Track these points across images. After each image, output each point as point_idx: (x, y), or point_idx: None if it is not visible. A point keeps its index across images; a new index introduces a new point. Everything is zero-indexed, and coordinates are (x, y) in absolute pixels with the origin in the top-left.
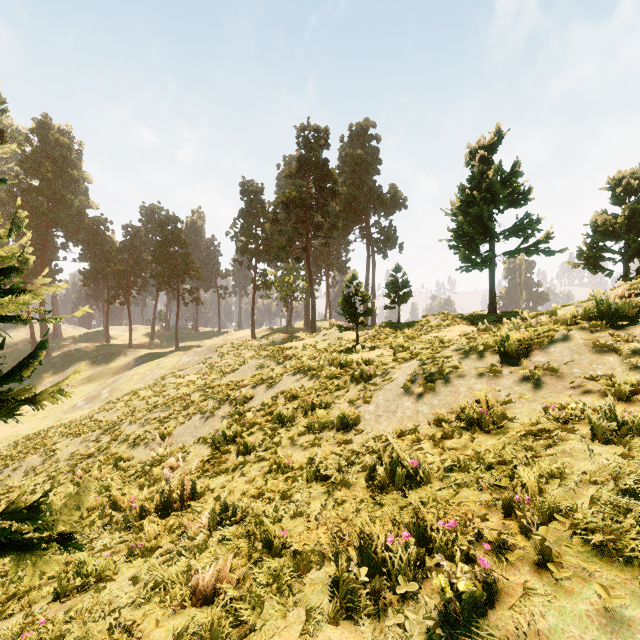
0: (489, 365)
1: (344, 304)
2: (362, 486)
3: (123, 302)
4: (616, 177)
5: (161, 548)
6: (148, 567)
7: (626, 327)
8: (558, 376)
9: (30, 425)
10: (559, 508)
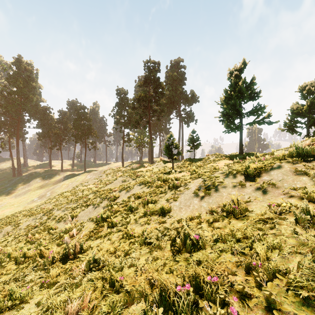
0: (239, 181)
1: (166, 149)
2: (168, 249)
3: (58, 148)
4: (303, 85)
5: (59, 282)
6: (47, 296)
7: (312, 161)
8: (276, 187)
9: (10, 210)
10: (279, 270)
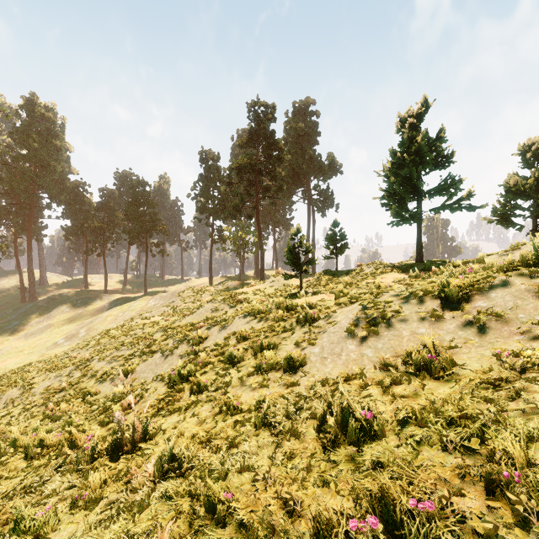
0: (430, 310)
1: (289, 254)
2: (312, 436)
3: (99, 254)
4: (526, 144)
5: (106, 498)
6: (85, 527)
7: None
8: (503, 321)
9: (17, 360)
10: None
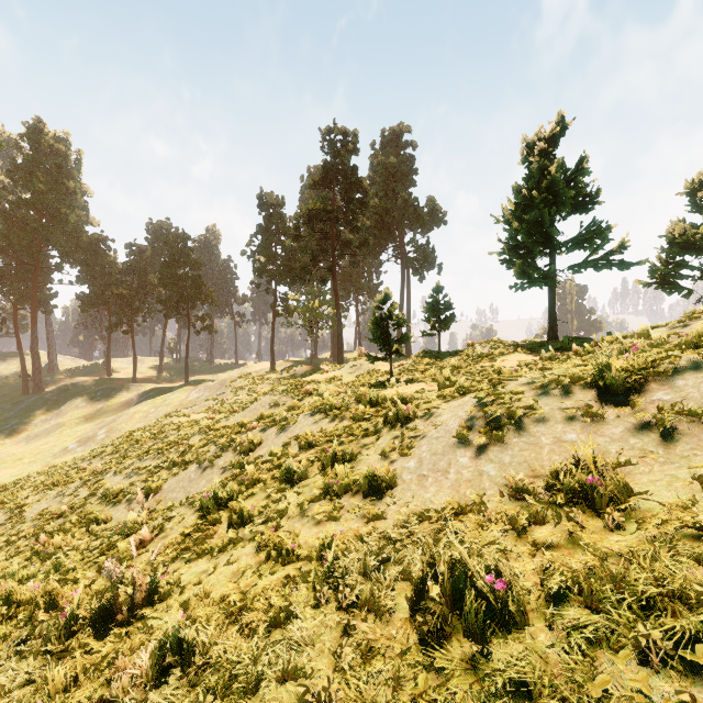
0: (581, 405)
1: (375, 328)
2: (403, 614)
3: (126, 330)
4: (696, 180)
5: None
6: None
7: None
8: (701, 423)
9: (14, 471)
10: None
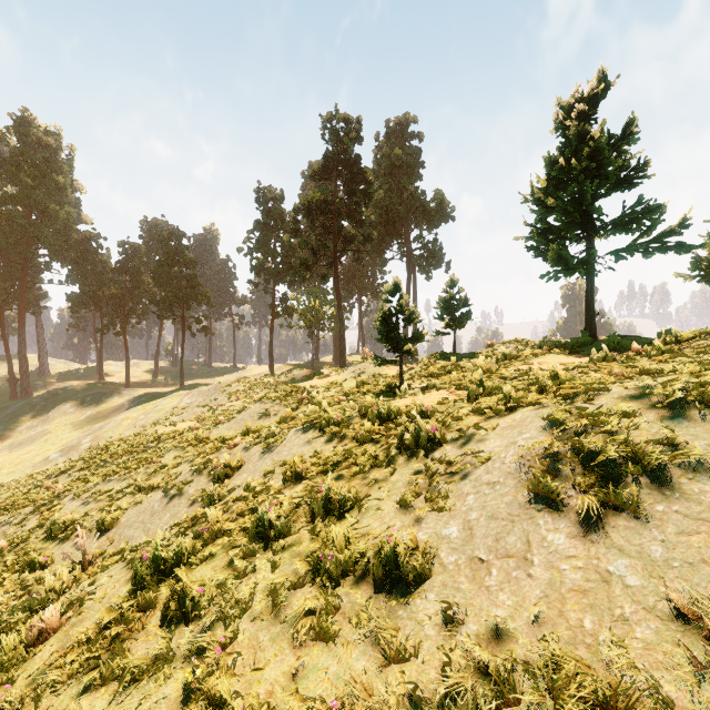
0: None
1: (382, 325)
2: None
3: (118, 332)
4: None
5: None
6: None
7: None
8: None
9: None
10: None
